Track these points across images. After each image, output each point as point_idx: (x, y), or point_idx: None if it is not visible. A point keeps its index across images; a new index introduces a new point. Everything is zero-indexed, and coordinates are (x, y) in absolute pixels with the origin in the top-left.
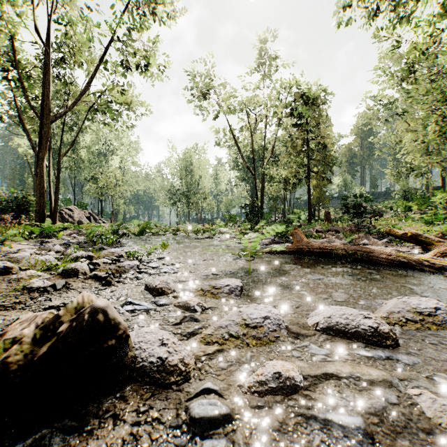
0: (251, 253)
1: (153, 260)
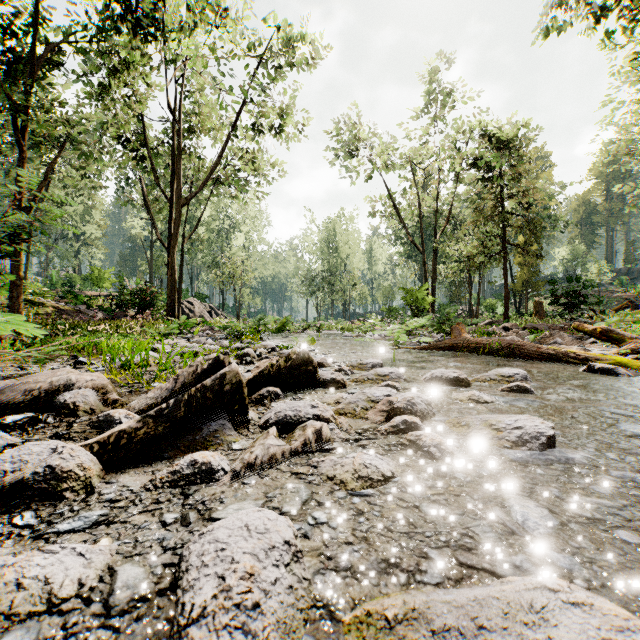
0: (394, 342)
1: None
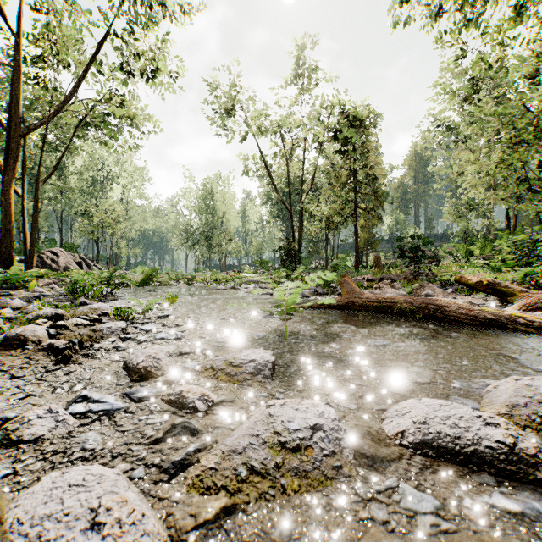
0: (287, 309)
1: (151, 319)
